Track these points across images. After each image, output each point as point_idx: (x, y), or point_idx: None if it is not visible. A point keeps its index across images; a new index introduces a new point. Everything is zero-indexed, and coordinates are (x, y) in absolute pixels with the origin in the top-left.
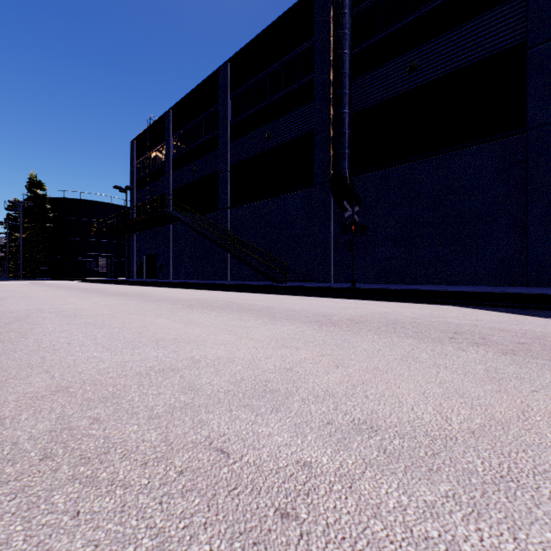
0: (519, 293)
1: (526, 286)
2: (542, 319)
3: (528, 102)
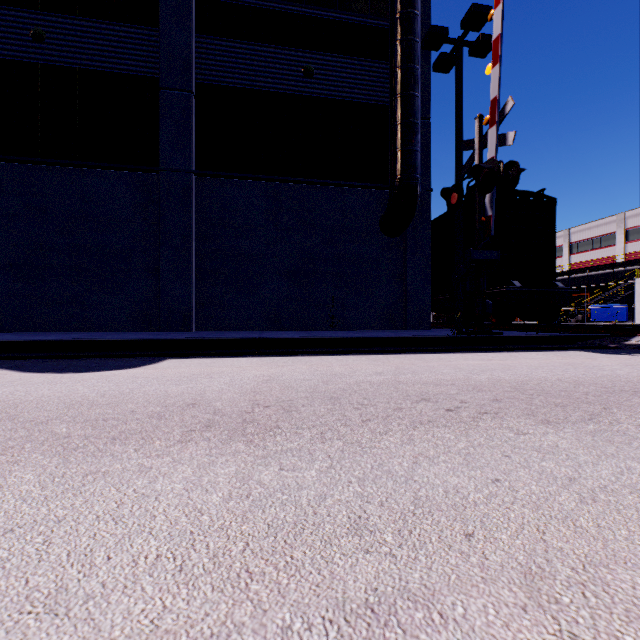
0: (74, 340)
1: (160, 330)
2: (0, 374)
3: (161, 141)
